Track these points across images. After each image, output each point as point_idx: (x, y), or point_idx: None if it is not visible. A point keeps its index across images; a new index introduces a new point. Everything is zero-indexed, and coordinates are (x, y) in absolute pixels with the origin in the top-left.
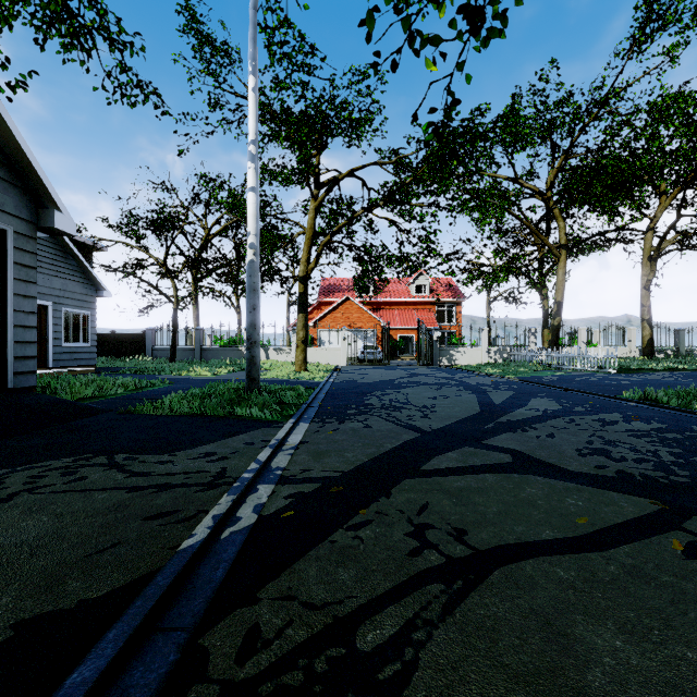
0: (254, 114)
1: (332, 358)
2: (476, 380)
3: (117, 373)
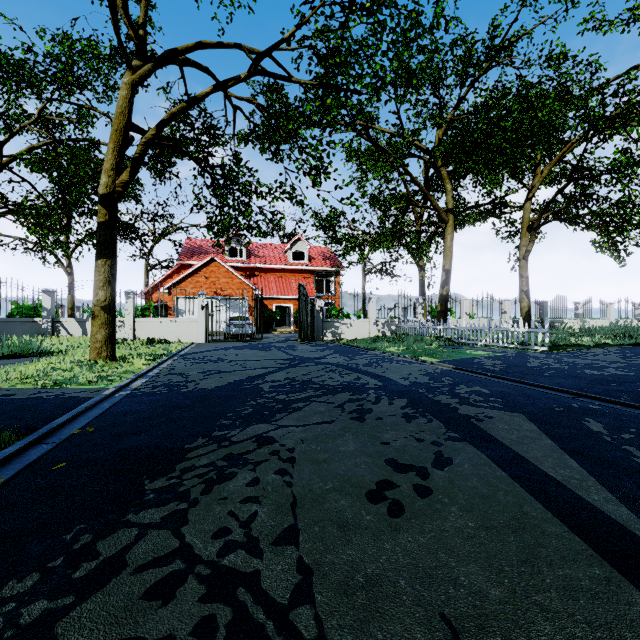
0: None
1: (185, 333)
2: (397, 372)
3: None
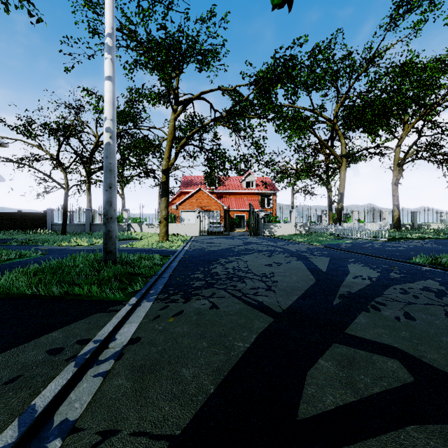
0: (110, 10)
1: (189, 231)
2: (294, 247)
3: (4, 244)
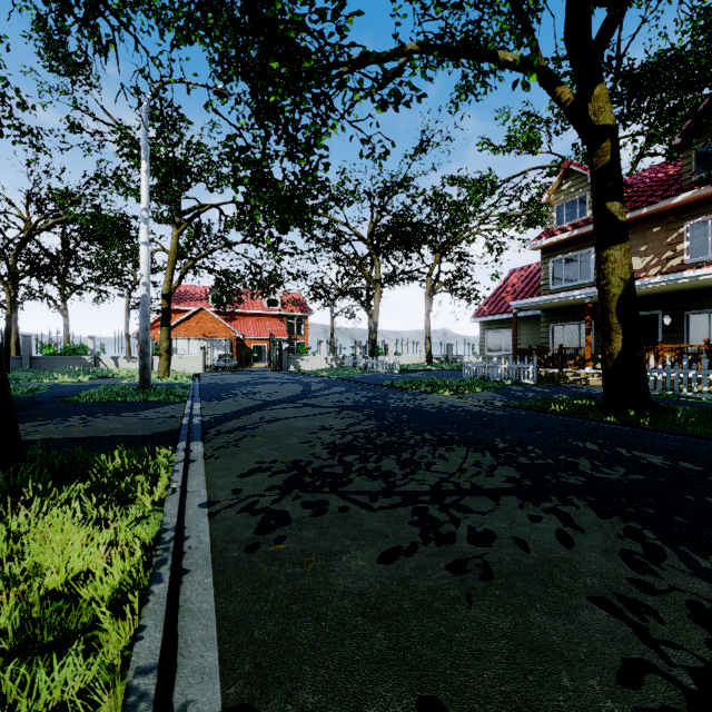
0: (146, 189)
1: (189, 366)
2: (309, 380)
3: None
